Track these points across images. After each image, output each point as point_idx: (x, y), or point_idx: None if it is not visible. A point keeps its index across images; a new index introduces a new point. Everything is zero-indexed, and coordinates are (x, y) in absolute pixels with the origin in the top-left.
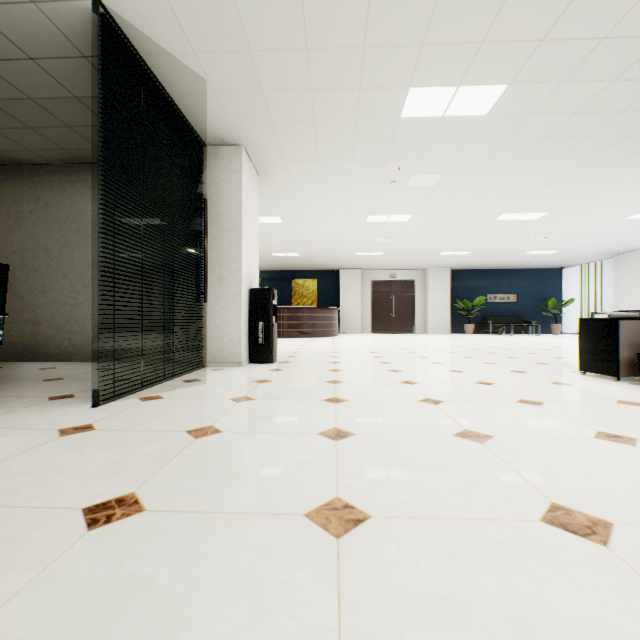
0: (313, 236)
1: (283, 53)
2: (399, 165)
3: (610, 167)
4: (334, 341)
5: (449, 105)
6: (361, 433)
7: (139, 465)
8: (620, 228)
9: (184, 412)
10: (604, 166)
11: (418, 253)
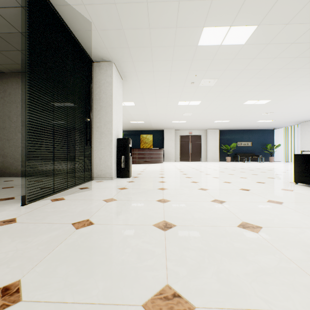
0: (151, 112)
1: (133, 5)
2: (196, 73)
3: (306, 75)
4: (161, 165)
5: (224, 38)
6: (180, 225)
7: (32, 253)
8: (306, 108)
9: (74, 209)
10: (303, 74)
11: (203, 121)
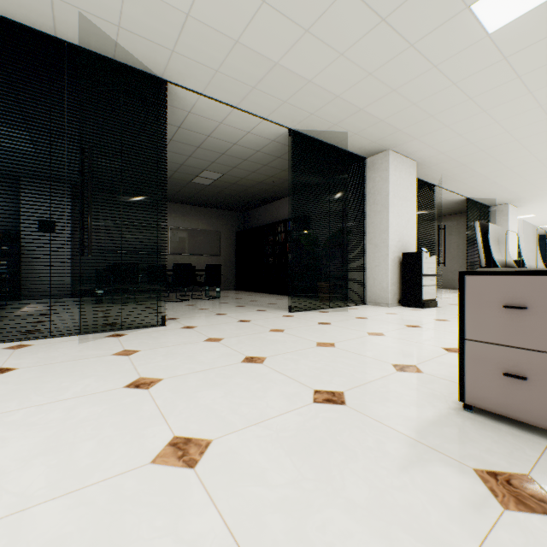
0: None
1: (527, 190)
2: None
3: None
4: None
5: None
6: None
7: None
8: None
9: None
10: None
11: None
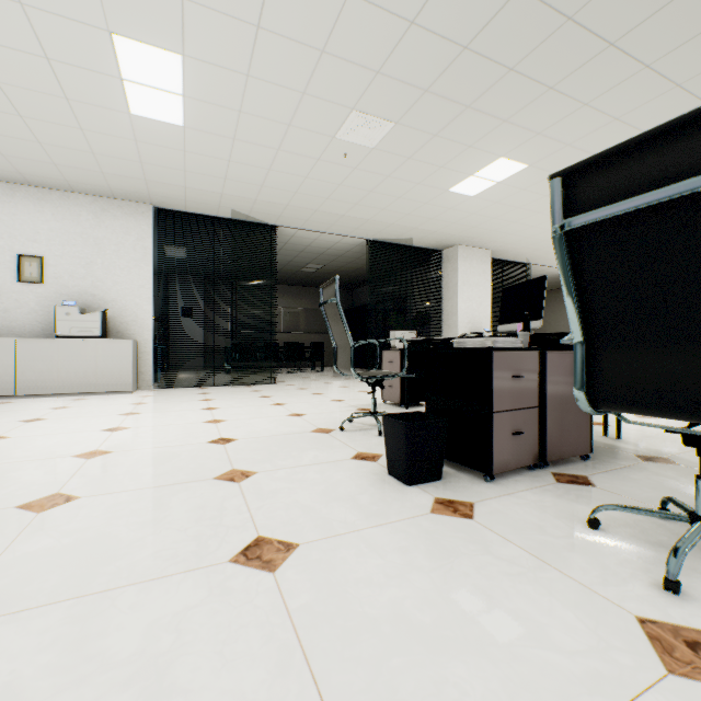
0: None
1: None
2: None
3: None
4: None
5: None
6: None
7: None
8: None
9: None
10: None
11: None
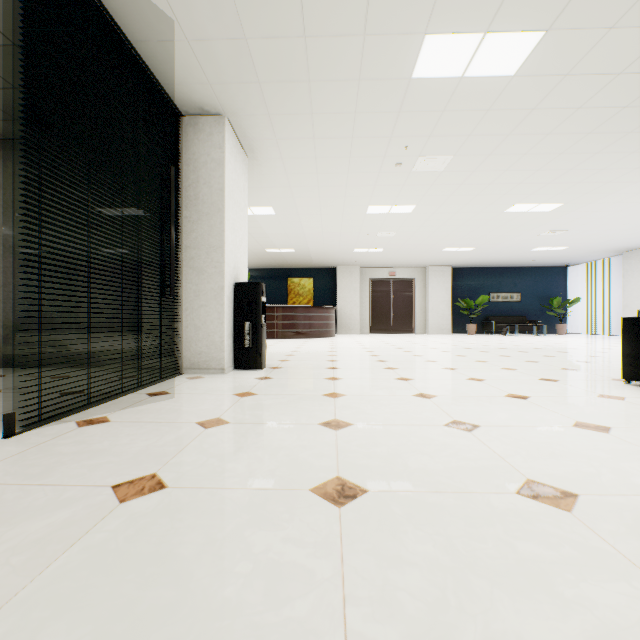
0: (309, 230)
1: None
2: (406, 143)
3: None
4: (331, 342)
5: (471, 61)
6: (377, 489)
7: None
8: (637, 221)
9: (126, 447)
10: (637, 146)
11: (420, 249)
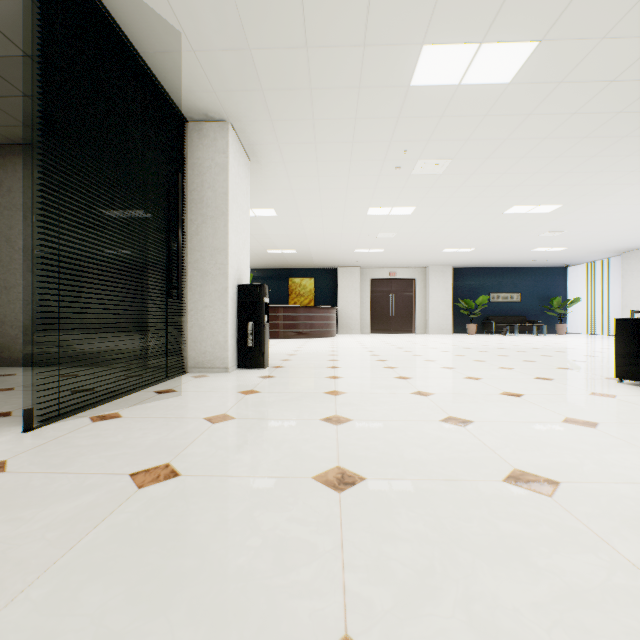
0: (310, 231)
1: None
2: (405, 147)
3: (638, 150)
4: (332, 342)
5: (467, 69)
6: (374, 477)
7: (29, 549)
8: (635, 223)
9: (139, 440)
10: (632, 149)
11: (420, 250)
